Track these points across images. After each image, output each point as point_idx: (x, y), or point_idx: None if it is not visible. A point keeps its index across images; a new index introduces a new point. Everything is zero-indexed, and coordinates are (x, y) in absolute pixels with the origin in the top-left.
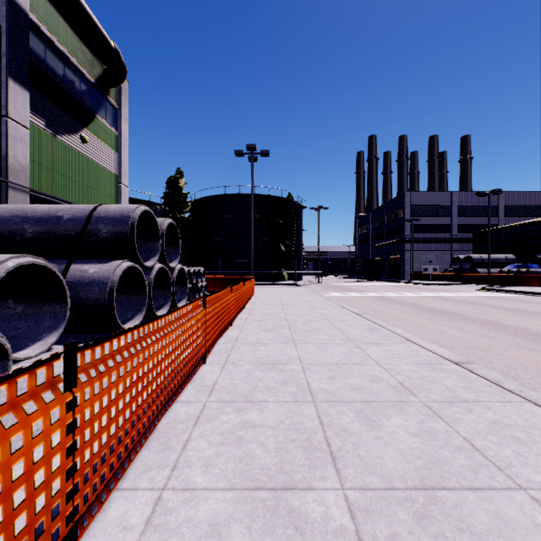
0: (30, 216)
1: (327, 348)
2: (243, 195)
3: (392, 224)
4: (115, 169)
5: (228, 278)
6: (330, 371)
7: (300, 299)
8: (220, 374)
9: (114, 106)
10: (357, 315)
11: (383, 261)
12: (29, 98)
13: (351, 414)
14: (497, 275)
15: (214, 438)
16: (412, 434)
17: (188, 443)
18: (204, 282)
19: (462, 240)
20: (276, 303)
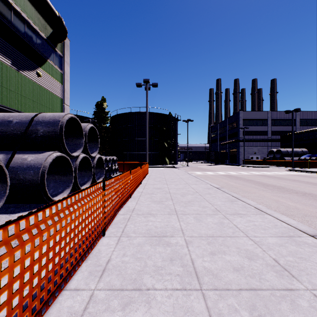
0: None
1: (202, 219)
2: (141, 113)
3: (232, 130)
4: (60, 94)
5: (132, 163)
6: (209, 245)
7: (177, 177)
8: (114, 249)
9: (60, 54)
10: (217, 189)
11: (226, 153)
12: None
13: (244, 312)
14: (297, 161)
15: None
16: None
17: None
18: (117, 166)
19: (274, 140)
20: (162, 179)
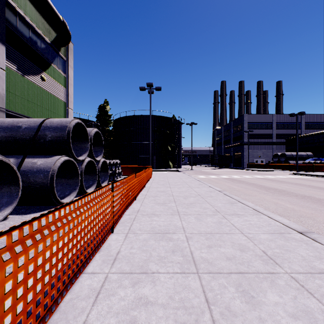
0: None
1: (202, 219)
2: (145, 116)
3: (236, 134)
4: (64, 98)
5: (135, 167)
6: (207, 240)
7: (181, 180)
8: (123, 243)
9: (63, 58)
10: (219, 192)
11: (230, 156)
12: (5, 50)
13: (231, 288)
14: (302, 165)
15: (109, 320)
16: (292, 316)
17: None
18: (120, 169)
19: (279, 143)
20: (166, 183)
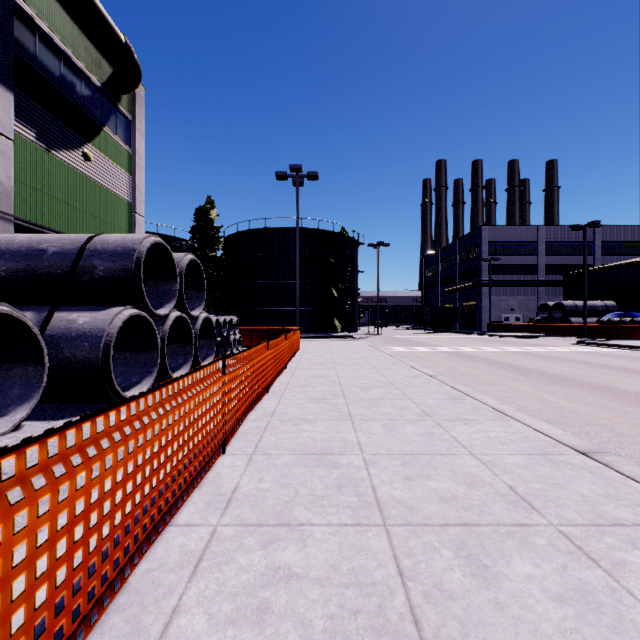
0: (5, 249)
1: (397, 428)
2: (286, 229)
3: (466, 264)
4: (128, 195)
5: (268, 329)
6: (404, 466)
7: (357, 356)
8: (244, 472)
9: (127, 117)
10: (430, 378)
11: (455, 309)
12: (13, 102)
13: (446, 551)
14: (595, 326)
15: (220, 606)
16: (556, 598)
17: (173, 619)
18: (238, 335)
19: (551, 283)
20: (327, 361)
